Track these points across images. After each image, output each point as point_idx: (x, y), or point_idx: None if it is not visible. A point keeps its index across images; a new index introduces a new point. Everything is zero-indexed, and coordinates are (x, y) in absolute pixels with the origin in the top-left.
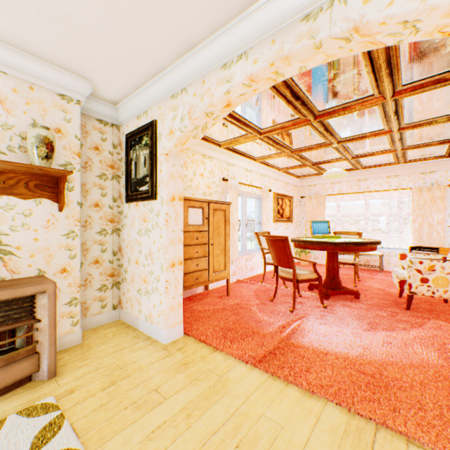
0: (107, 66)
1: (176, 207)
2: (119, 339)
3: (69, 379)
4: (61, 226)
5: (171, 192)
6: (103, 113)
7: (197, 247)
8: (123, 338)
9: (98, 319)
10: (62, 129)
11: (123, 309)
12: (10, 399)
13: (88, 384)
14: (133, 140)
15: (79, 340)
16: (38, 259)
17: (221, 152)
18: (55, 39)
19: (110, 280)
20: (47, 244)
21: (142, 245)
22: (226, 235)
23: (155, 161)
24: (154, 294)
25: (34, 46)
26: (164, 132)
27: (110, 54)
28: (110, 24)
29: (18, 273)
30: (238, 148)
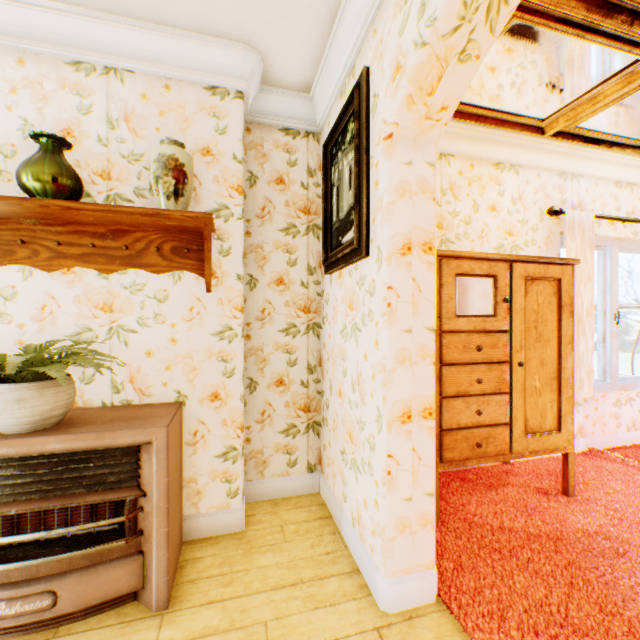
0: None
1: (413, 268)
2: (300, 550)
3: (177, 631)
4: (211, 319)
5: (402, 231)
6: (288, 115)
7: (478, 368)
8: (307, 548)
9: (281, 485)
10: (212, 148)
11: (323, 476)
12: (88, 634)
13: None
14: (333, 145)
15: (238, 525)
16: (176, 374)
17: (544, 150)
18: None
19: (303, 417)
20: (189, 349)
21: (346, 359)
22: (560, 342)
23: (363, 165)
24: (364, 476)
25: None
26: (383, 83)
27: None
28: None
29: (149, 395)
30: (593, 127)
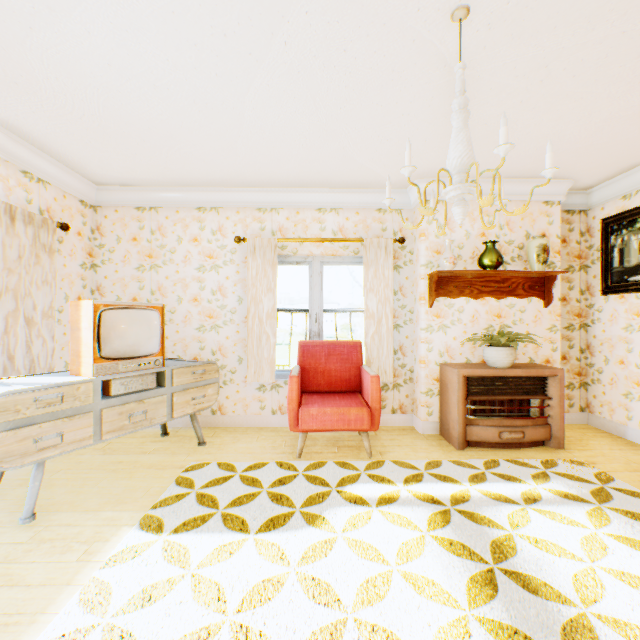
0: (604, 162)
1: None
2: (606, 441)
3: (579, 454)
4: (544, 321)
5: None
6: (570, 203)
7: None
8: (610, 441)
9: (564, 417)
10: (545, 233)
11: (592, 414)
12: (537, 451)
13: (604, 463)
14: (614, 224)
15: None
16: (528, 349)
17: None
18: (563, 161)
19: (576, 379)
20: (534, 336)
21: (632, 343)
22: None
23: None
24: None
25: (537, 172)
26: None
27: (616, 153)
28: (636, 133)
29: (516, 359)
30: None
